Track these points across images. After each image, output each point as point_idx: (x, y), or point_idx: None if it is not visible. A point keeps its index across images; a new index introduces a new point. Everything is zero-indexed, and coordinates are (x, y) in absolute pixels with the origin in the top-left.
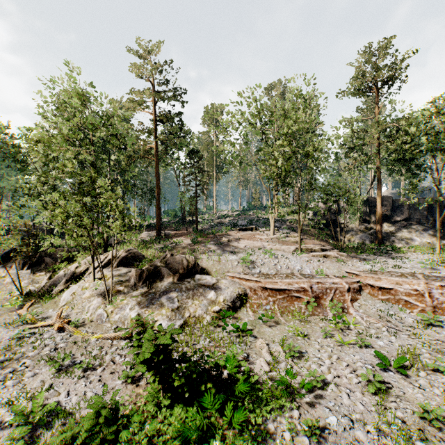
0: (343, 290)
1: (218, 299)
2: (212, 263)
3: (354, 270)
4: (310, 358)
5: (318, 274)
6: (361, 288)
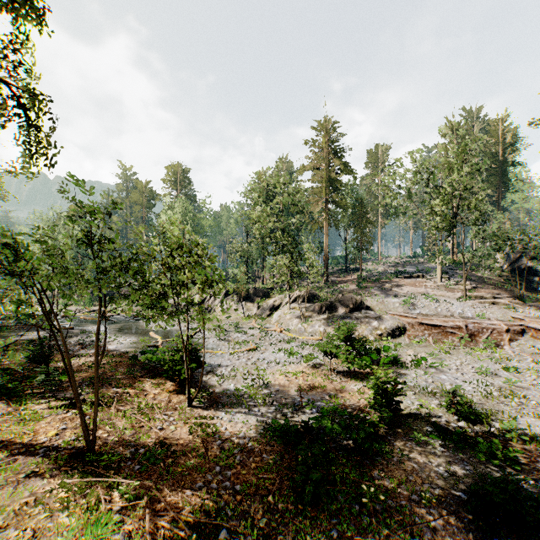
0: (501, 330)
1: (380, 327)
2: (375, 303)
3: (520, 316)
4: (445, 361)
5: (479, 317)
6: (524, 332)
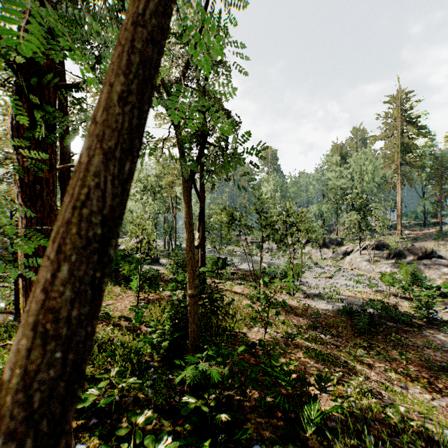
0: None
1: None
2: None
3: None
4: None
5: None
6: None
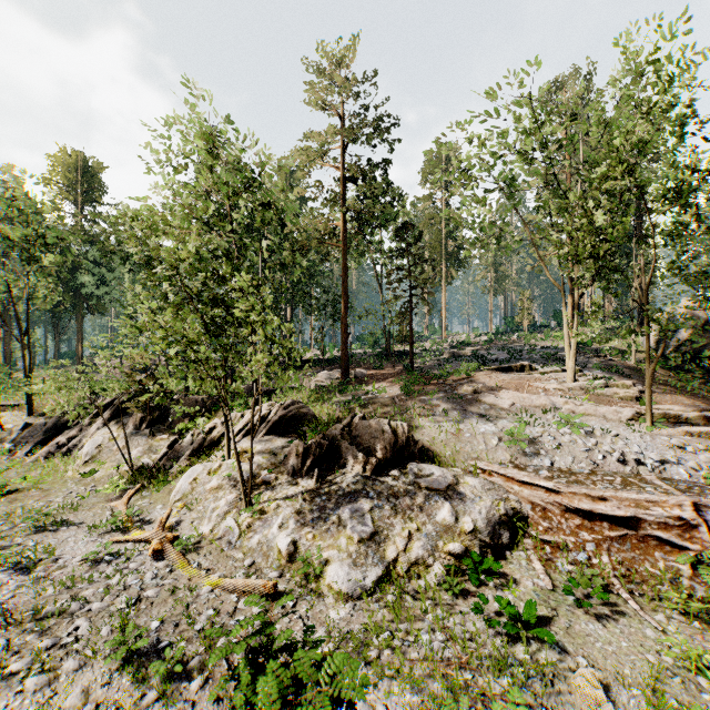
0: None
1: (459, 524)
2: (443, 437)
3: None
4: None
5: None
6: None
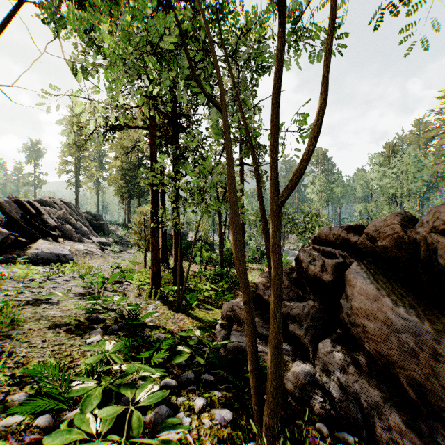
0: None
1: None
2: None
3: None
4: None
5: None
6: None
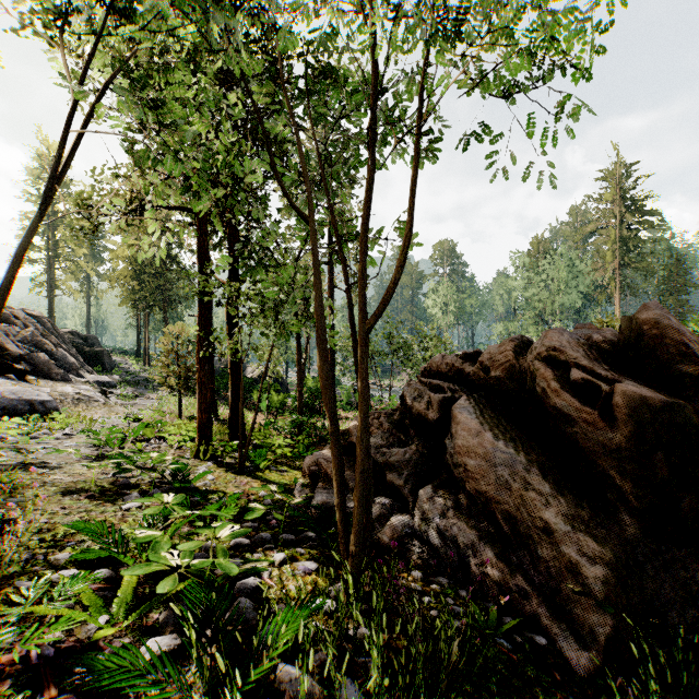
0: None
1: None
2: None
3: None
4: None
5: None
6: None
